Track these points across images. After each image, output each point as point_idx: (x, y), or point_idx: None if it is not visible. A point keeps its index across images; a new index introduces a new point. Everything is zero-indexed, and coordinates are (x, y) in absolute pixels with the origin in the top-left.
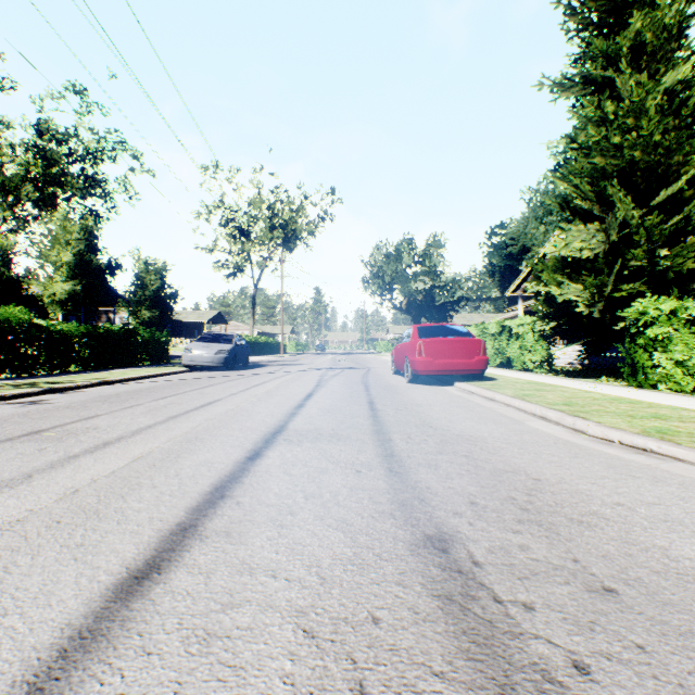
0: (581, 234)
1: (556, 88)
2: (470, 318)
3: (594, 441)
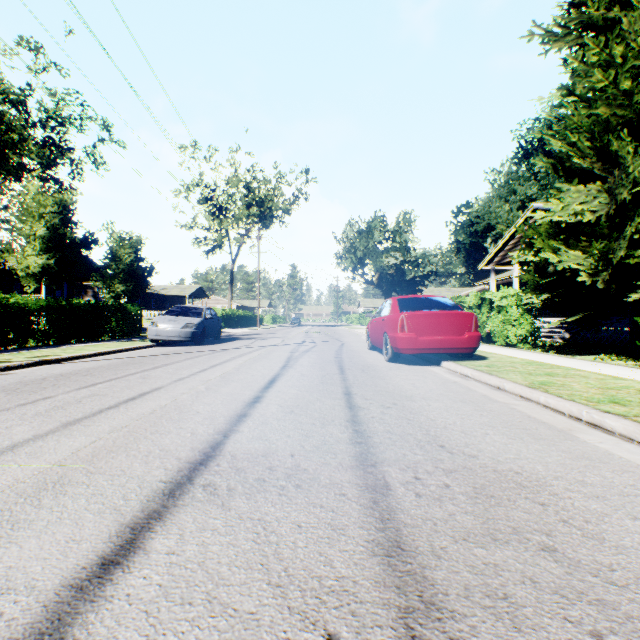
0: (581, 194)
1: (548, 38)
2: (438, 292)
3: None
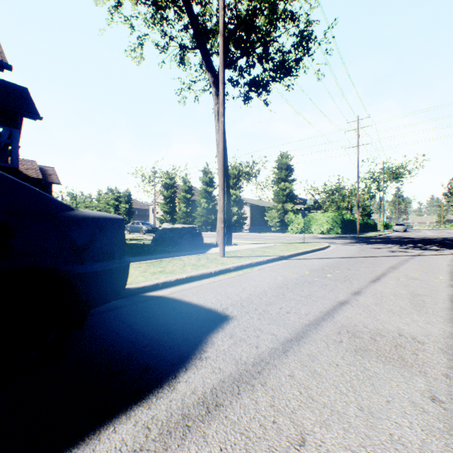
0: None
1: None
2: None
3: None
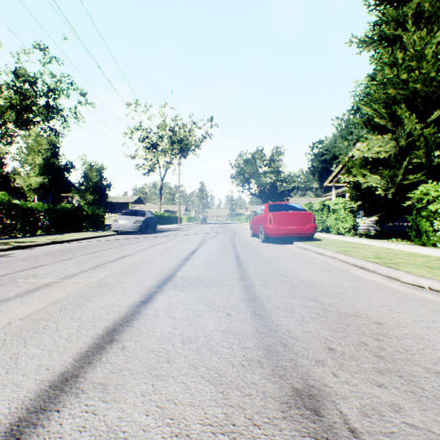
0: (379, 141)
1: (361, 44)
2: (300, 201)
3: (408, 287)
